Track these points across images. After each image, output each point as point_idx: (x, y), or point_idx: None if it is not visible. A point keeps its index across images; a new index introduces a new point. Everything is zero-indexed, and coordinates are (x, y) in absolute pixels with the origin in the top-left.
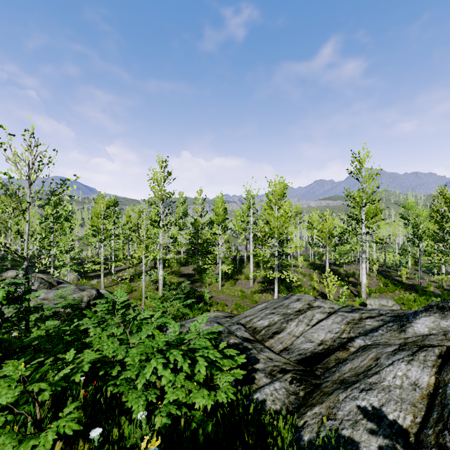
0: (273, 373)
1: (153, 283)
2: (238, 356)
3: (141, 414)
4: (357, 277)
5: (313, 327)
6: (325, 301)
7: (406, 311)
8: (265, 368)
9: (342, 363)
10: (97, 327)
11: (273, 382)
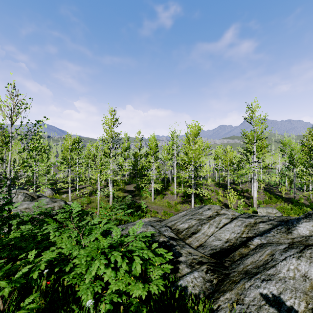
0: (193, 265)
1: (106, 197)
2: (166, 254)
3: (89, 302)
4: (249, 192)
5: (221, 229)
6: (228, 210)
7: (288, 217)
8: (186, 260)
9: (244, 257)
10: (56, 231)
11: (193, 272)
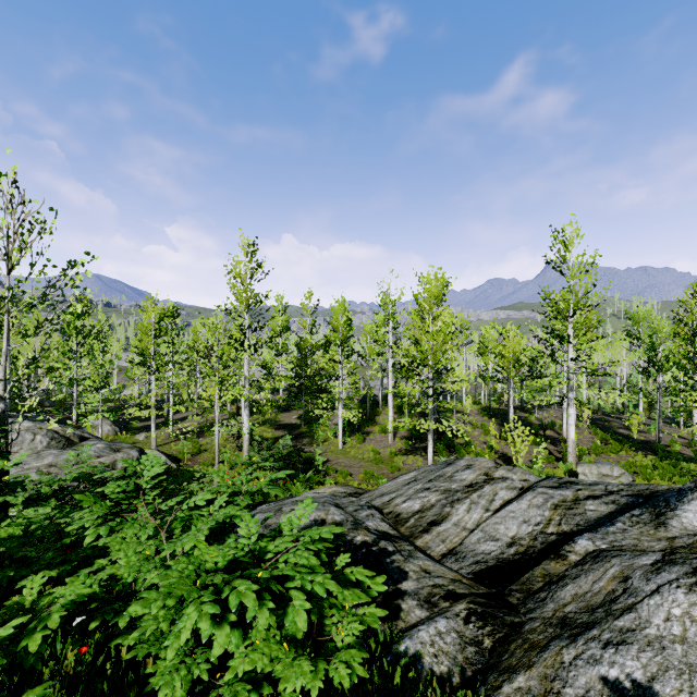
0: (434, 600)
1: (234, 439)
2: (371, 580)
3: None
4: (558, 429)
5: (497, 513)
6: (513, 470)
7: (652, 487)
8: (418, 589)
9: (556, 584)
10: (101, 525)
11: (435, 619)
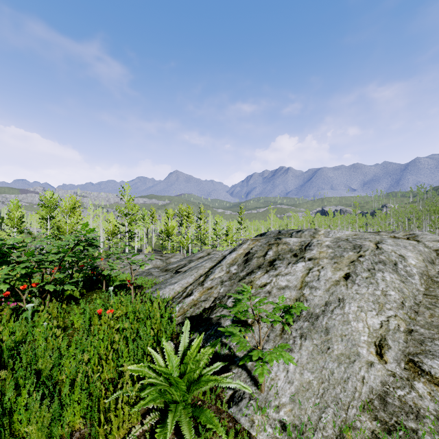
0: None
1: None
2: None
3: None
4: None
5: None
6: None
7: None
8: None
9: None
10: None
11: None
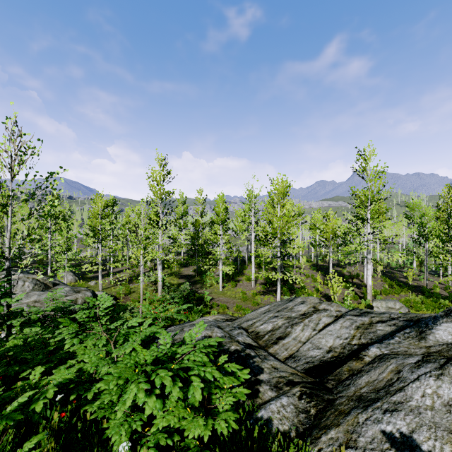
0: (279, 386)
1: (152, 285)
2: (240, 371)
3: (123, 446)
4: (361, 278)
5: (321, 332)
6: (331, 304)
7: (419, 315)
8: (270, 379)
9: (356, 375)
10: (74, 338)
11: (280, 397)
